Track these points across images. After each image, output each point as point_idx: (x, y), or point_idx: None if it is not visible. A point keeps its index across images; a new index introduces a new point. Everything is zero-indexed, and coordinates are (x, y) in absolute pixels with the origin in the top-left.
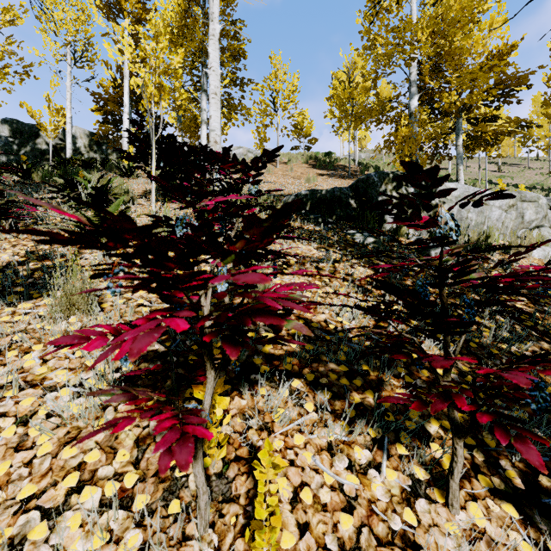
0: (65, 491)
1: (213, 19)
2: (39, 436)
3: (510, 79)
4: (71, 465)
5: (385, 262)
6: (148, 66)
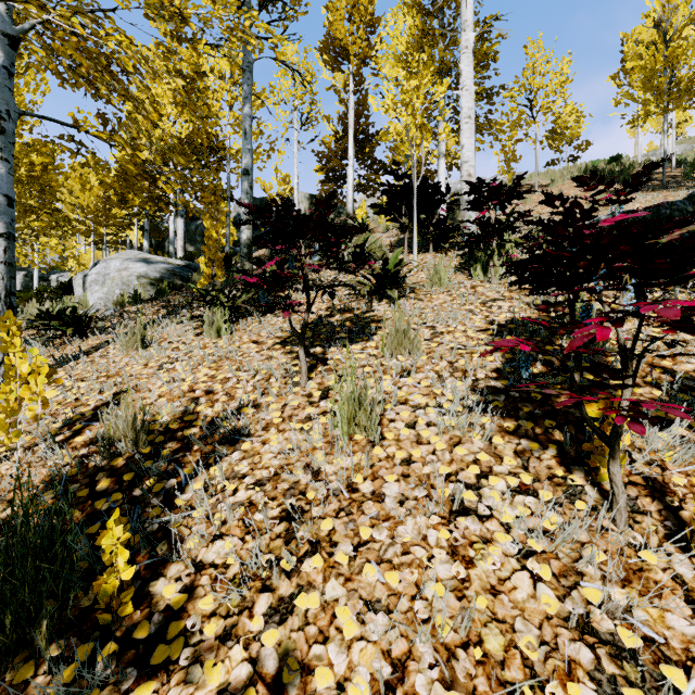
0: (473, 475)
1: (466, 28)
2: (429, 437)
3: None
4: (468, 460)
5: None
6: (410, 108)
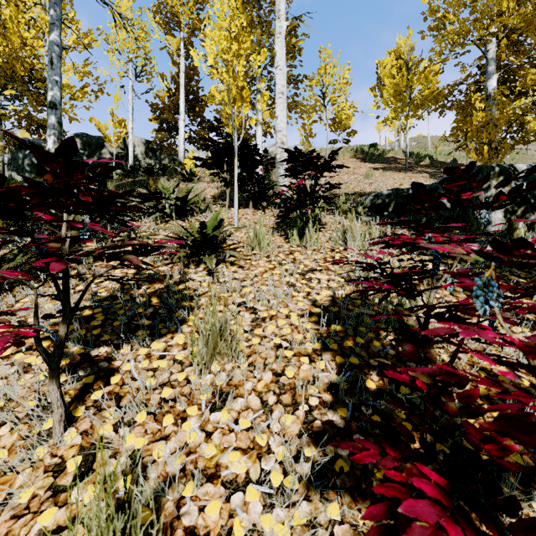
0: None
1: (280, 16)
2: None
3: None
4: None
5: (523, 278)
6: (231, 70)
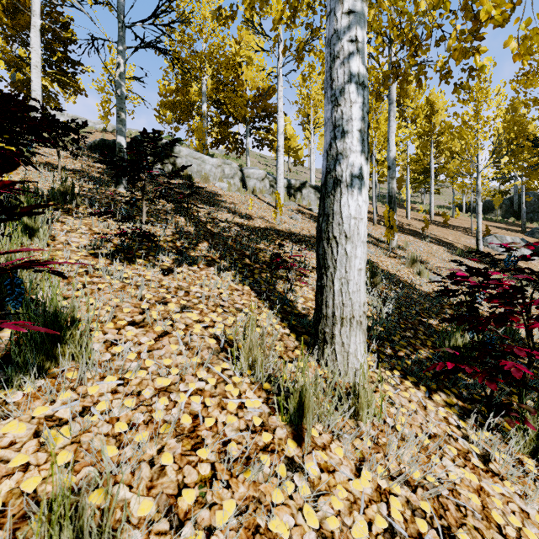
0: None
1: (35, 15)
2: None
3: (270, 107)
4: None
5: None
6: None
